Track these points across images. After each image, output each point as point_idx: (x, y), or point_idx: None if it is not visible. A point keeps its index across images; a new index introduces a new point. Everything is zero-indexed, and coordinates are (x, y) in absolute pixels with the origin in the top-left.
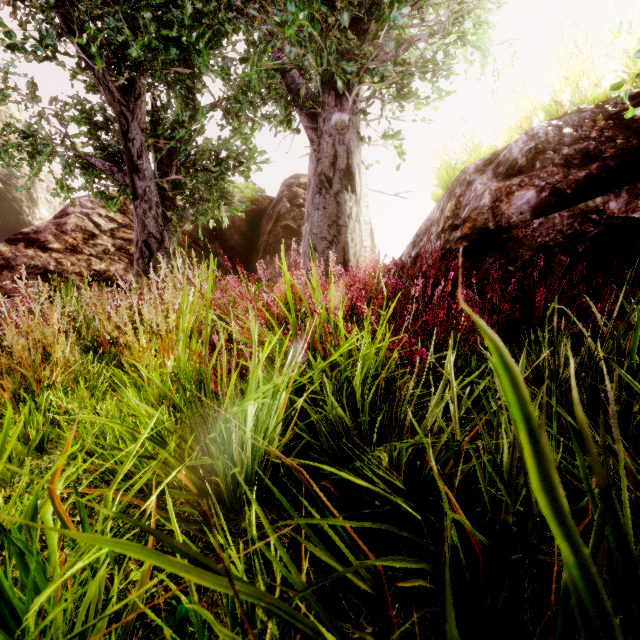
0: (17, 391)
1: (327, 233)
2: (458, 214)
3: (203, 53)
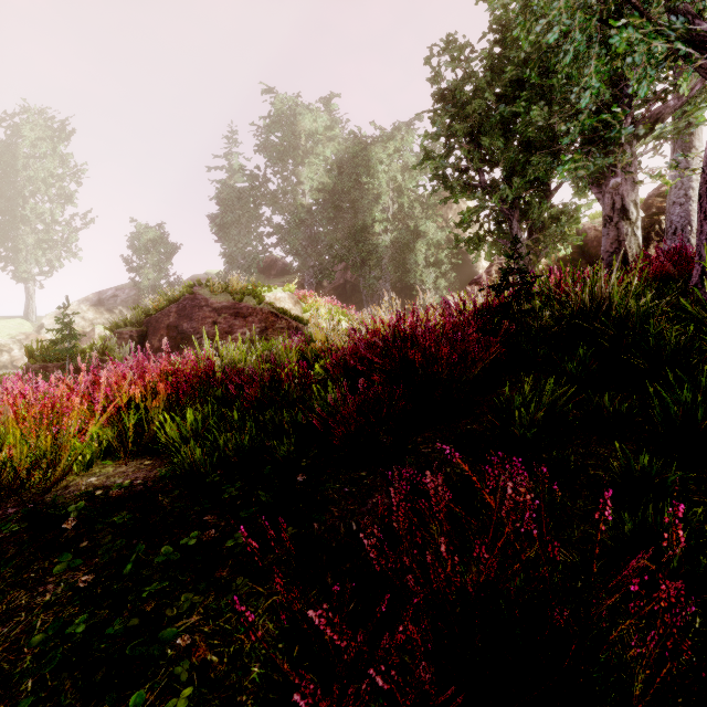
0: None
1: (609, 248)
2: None
3: (542, 177)
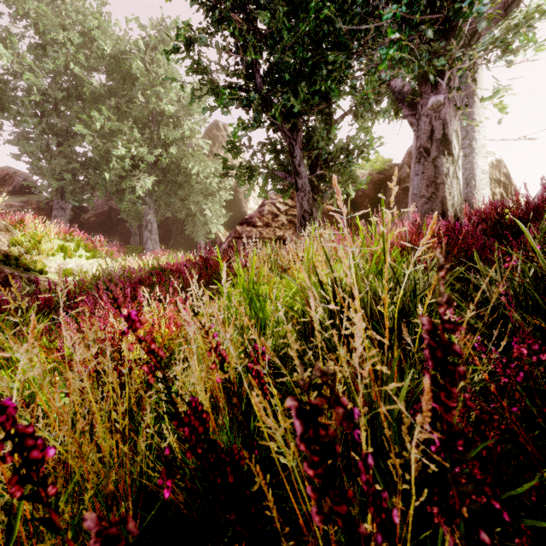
0: None
1: (425, 192)
2: None
3: (334, 90)
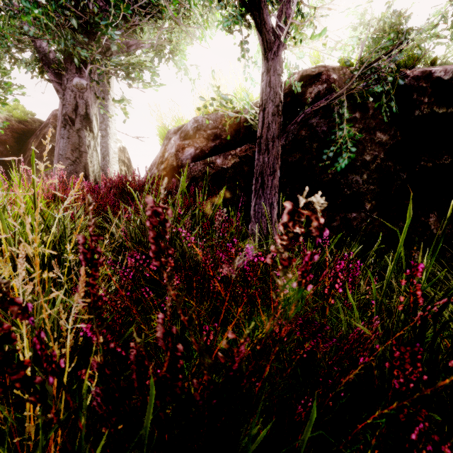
0: None
1: (71, 155)
2: (164, 155)
3: None
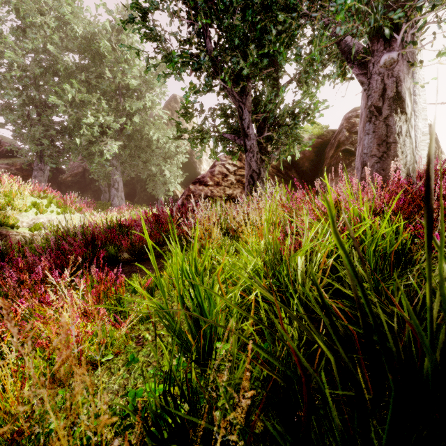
0: (200, 249)
1: (376, 151)
2: None
3: (282, 53)
